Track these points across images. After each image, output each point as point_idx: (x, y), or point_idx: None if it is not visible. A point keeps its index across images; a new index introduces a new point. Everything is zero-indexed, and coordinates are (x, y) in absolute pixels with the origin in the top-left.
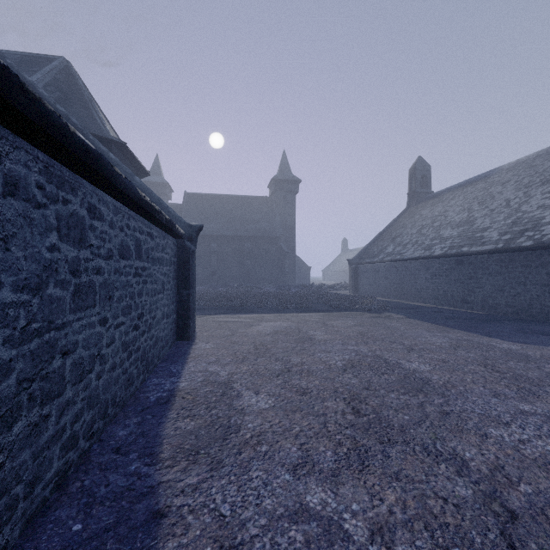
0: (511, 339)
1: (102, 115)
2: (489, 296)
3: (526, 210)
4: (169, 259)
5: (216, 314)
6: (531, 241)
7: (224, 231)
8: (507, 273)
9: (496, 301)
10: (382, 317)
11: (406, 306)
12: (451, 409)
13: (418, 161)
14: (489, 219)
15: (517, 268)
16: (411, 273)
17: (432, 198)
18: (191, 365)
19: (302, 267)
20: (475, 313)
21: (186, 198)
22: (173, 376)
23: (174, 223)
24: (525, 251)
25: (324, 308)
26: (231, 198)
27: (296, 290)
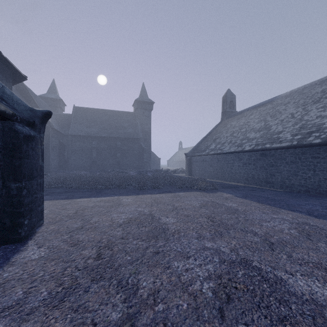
0: None
1: None
2: (286, 179)
3: (308, 119)
4: None
5: (81, 198)
6: (319, 139)
7: (102, 133)
8: (300, 162)
9: (291, 182)
10: (218, 197)
11: (227, 185)
12: None
13: (228, 92)
14: (281, 126)
15: (308, 159)
16: (228, 162)
17: (237, 114)
18: None
19: (155, 158)
20: (277, 190)
21: (74, 110)
22: None
23: None
24: (314, 146)
25: (171, 189)
26: (107, 112)
27: (150, 174)
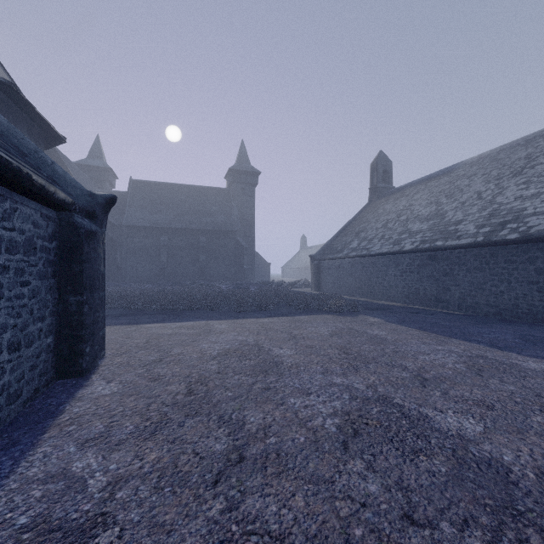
0: (528, 352)
1: None
2: (467, 295)
3: (502, 201)
4: (26, 242)
5: (151, 323)
6: (516, 233)
7: (176, 223)
8: (488, 269)
9: (475, 300)
10: (358, 322)
11: (376, 306)
12: None
13: (380, 156)
14: (461, 212)
15: (500, 264)
16: (378, 270)
17: (394, 192)
18: (38, 455)
19: (261, 264)
20: (453, 313)
21: (131, 185)
22: None
23: (25, 171)
24: (509, 245)
25: (288, 311)
26: (184, 188)
27: (255, 289)
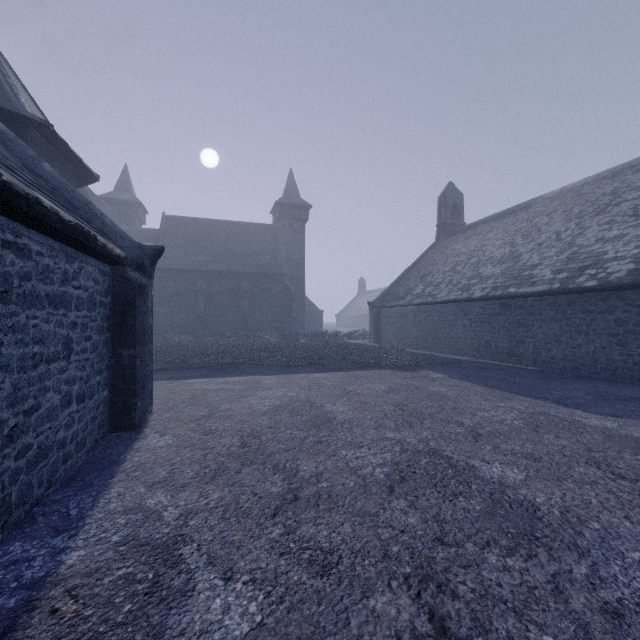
0: (595, 409)
1: (19, 85)
2: (542, 348)
3: (582, 243)
4: (89, 299)
5: (194, 378)
6: (595, 280)
7: (215, 265)
8: (565, 320)
9: (551, 354)
10: (419, 377)
11: (442, 360)
12: (617, 597)
13: (449, 188)
14: (538, 254)
15: (577, 314)
16: (445, 319)
17: (465, 230)
18: (114, 494)
19: (312, 311)
20: (526, 369)
21: (164, 221)
22: (62, 532)
23: (93, 233)
24: (587, 293)
25: (342, 366)
26: (224, 225)
27: (305, 340)
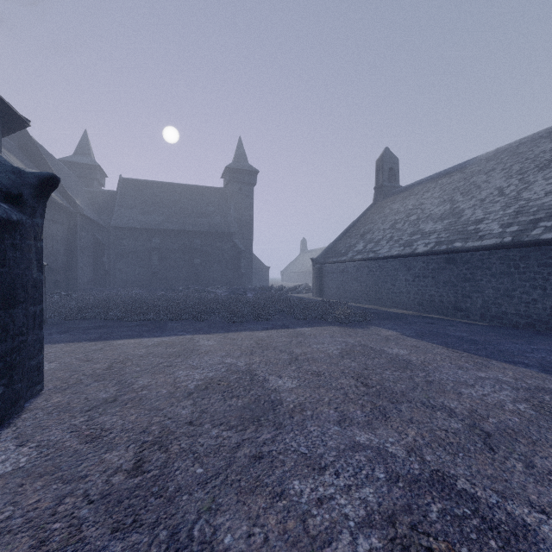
0: None
1: None
2: (491, 303)
3: (530, 197)
4: None
5: (124, 338)
6: None
7: (169, 225)
8: (517, 274)
9: (501, 309)
10: (371, 336)
11: (386, 314)
12: None
13: (386, 153)
14: (481, 210)
15: (532, 268)
16: (387, 274)
17: (402, 191)
18: None
19: (260, 268)
20: (476, 324)
21: (121, 183)
22: None
23: None
24: (544, 245)
25: (288, 321)
26: (178, 187)
27: (252, 294)
